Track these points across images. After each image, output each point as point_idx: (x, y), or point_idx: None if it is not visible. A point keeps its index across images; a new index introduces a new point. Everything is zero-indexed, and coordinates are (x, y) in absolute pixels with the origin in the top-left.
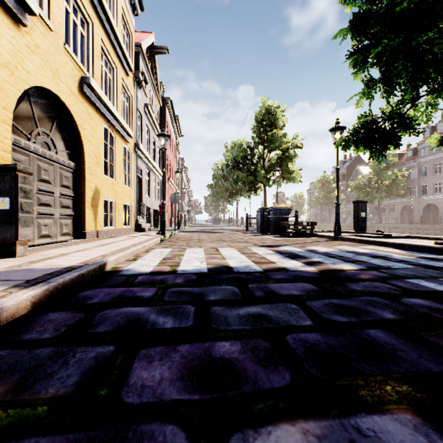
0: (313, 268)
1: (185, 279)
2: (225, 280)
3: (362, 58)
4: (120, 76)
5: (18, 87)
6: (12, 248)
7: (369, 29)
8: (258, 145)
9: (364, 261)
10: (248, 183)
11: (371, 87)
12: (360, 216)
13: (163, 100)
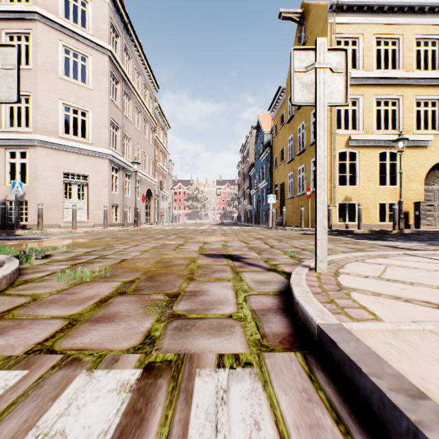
0: None
1: None
2: None
3: None
4: None
5: (426, 170)
6: (419, 226)
7: None
8: None
9: None
10: None
11: None
12: None
13: None
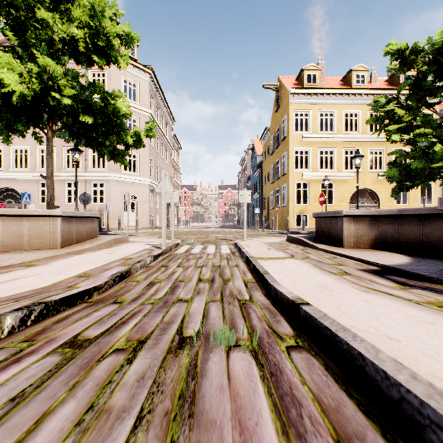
0: None
1: None
2: None
3: None
4: None
5: (350, 194)
6: None
7: None
8: None
9: None
10: None
11: None
12: None
13: None
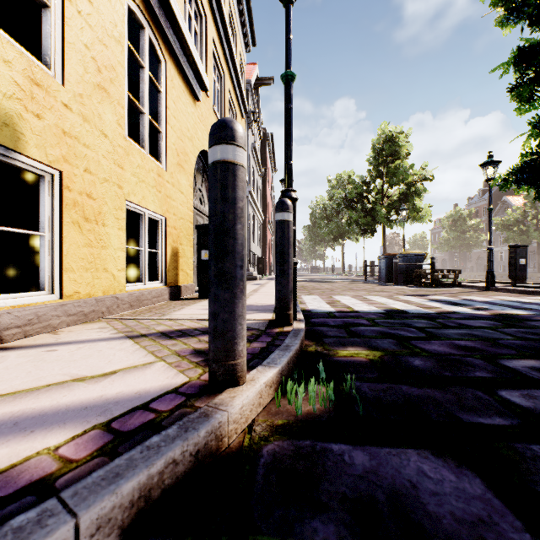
0: (485, 312)
1: (376, 316)
2: (412, 317)
3: (527, 93)
4: (238, 120)
5: (195, 155)
6: None
7: (536, 63)
8: (375, 179)
9: (535, 308)
10: (364, 224)
11: (539, 128)
12: (518, 263)
13: (263, 134)
